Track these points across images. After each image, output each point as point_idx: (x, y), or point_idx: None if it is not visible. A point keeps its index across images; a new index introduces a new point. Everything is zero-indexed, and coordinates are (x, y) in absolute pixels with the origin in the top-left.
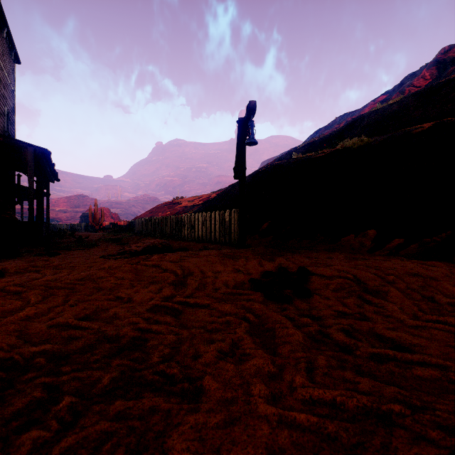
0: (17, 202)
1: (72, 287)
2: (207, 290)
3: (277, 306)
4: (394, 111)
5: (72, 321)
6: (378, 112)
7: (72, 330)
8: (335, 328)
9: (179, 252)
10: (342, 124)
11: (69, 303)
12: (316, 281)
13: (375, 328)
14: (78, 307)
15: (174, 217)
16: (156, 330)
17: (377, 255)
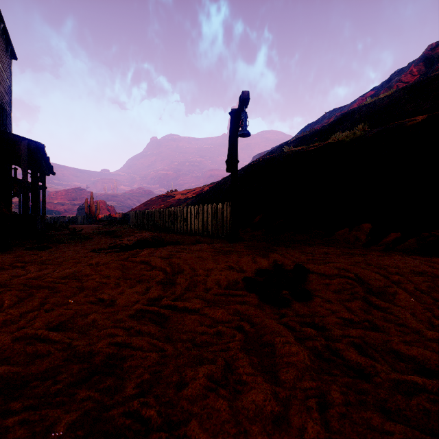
0: (13, 195)
1: (53, 286)
2: (198, 290)
3: (275, 312)
4: (385, 105)
5: (41, 333)
6: (369, 106)
7: (40, 344)
8: (344, 343)
9: (170, 247)
10: (331, 119)
11: (45, 307)
12: (314, 280)
13: (389, 342)
14: (53, 313)
15: (167, 210)
16: (136, 345)
17: (373, 250)
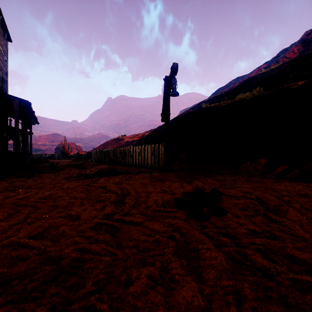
0: (9, 138)
1: (35, 205)
2: (141, 208)
3: (198, 224)
4: (275, 73)
5: (23, 241)
6: (263, 75)
7: (22, 250)
8: (251, 249)
9: (121, 176)
10: (236, 84)
11: (27, 220)
12: (226, 200)
13: (285, 248)
14: (34, 225)
15: (118, 149)
16: (94, 251)
17: (268, 178)
